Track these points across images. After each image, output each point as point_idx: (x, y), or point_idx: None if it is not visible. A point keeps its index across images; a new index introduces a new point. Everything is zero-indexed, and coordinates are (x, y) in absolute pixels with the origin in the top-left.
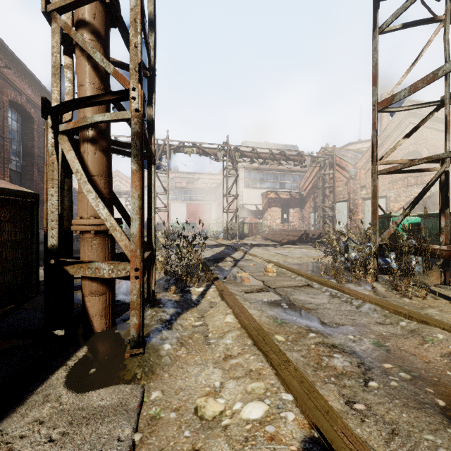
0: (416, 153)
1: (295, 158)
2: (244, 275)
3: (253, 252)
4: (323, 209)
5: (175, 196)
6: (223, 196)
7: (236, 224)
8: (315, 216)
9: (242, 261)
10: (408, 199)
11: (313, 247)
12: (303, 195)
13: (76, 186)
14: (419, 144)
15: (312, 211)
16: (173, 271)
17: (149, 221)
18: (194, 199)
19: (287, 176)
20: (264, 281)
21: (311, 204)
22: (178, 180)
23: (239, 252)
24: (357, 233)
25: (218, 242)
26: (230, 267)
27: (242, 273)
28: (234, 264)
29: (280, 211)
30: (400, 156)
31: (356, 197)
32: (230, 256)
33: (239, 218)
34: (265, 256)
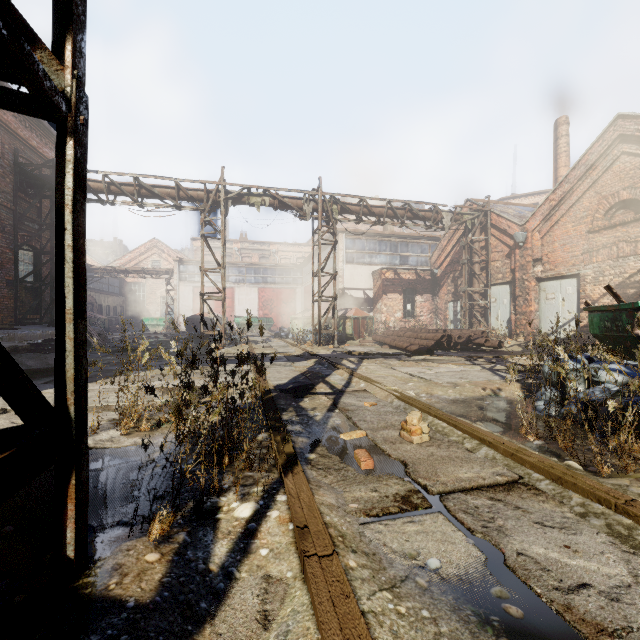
0: (632, 202)
1: (427, 215)
2: (357, 436)
3: (365, 372)
4: (470, 296)
5: (242, 276)
6: (313, 276)
7: (333, 320)
8: (456, 307)
9: (349, 395)
10: (618, 280)
11: (466, 360)
12: (436, 275)
13: (93, 262)
14: (639, 188)
15: (451, 300)
16: (194, 434)
17: (63, 326)
18: (269, 282)
19: (412, 246)
20: (407, 463)
21: (449, 288)
22: (247, 253)
23: (341, 372)
24: (528, 335)
25: (305, 349)
26: (324, 411)
27: (352, 431)
28: (332, 403)
29: (402, 299)
30: (604, 208)
31: (525, 277)
32: (325, 380)
33: (339, 309)
34: (389, 382)
